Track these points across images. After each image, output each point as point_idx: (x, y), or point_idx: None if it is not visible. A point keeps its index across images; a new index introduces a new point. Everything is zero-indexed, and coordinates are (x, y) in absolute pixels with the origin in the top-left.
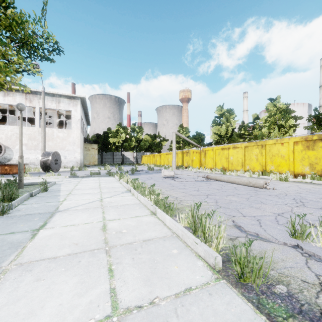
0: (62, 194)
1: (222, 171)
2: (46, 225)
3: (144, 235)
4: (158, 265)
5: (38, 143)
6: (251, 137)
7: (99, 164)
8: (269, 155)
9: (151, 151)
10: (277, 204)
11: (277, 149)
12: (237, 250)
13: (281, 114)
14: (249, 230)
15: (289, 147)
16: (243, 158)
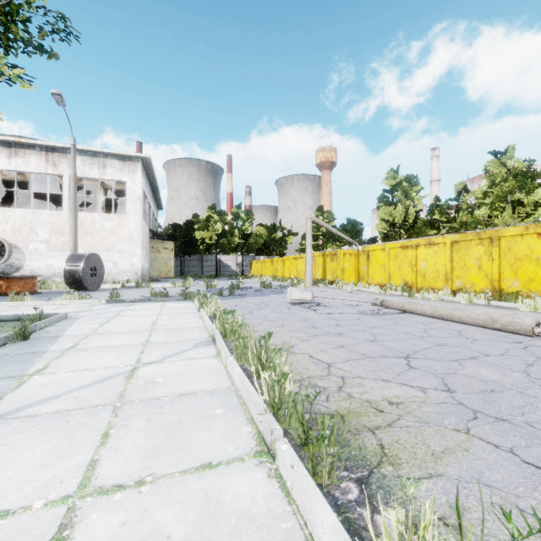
0: (52, 350)
1: (405, 291)
2: None
3: None
4: None
5: (69, 238)
6: (452, 226)
7: (178, 276)
8: (508, 259)
9: (268, 253)
10: None
11: (529, 246)
12: None
13: (516, 181)
14: None
15: None
16: (448, 265)
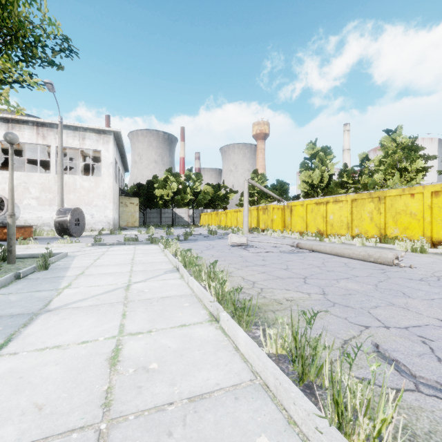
0: (69, 275)
1: (318, 237)
2: (7, 345)
3: (193, 381)
4: None
5: (55, 196)
6: (357, 187)
7: (141, 226)
8: (391, 213)
9: (213, 207)
10: (434, 297)
11: (405, 203)
12: None
13: (403, 153)
14: (422, 373)
15: (424, 200)
16: (349, 217)
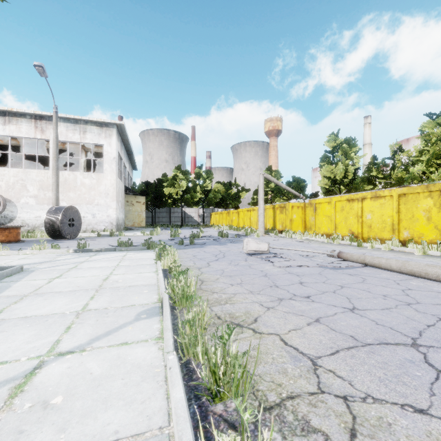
0: None
1: (353, 241)
2: None
3: None
4: None
5: None
6: (388, 182)
7: (150, 226)
8: None
9: (225, 206)
10: None
11: None
12: None
13: None
14: None
15: None
16: (395, 217)
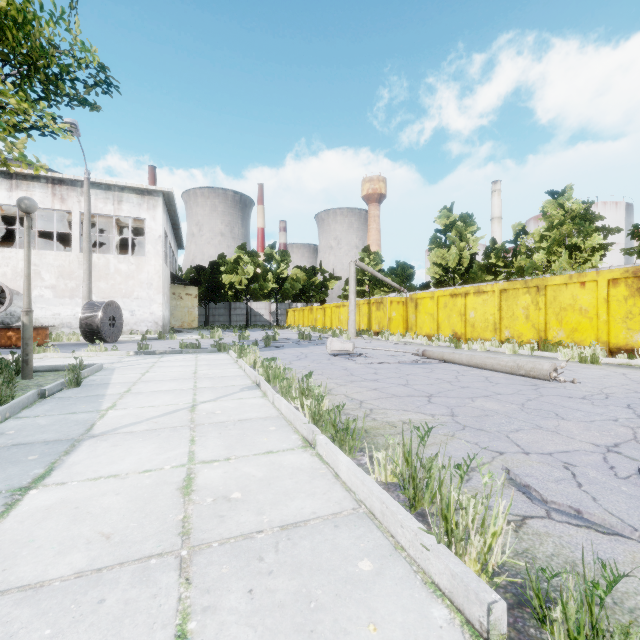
0: (111, 394)
1: (453, 342)
2: (50, 475)
3: (285, 510)
4: (320, 621)
5: (79, 284)
6: (510, 272)
7: (202, 327)
8: (553, 308)
9: (306, 300)
10: (594, 419)
11: (572, 296)
12: (569, 602)
13: (574, 224)
14: (554, 498)
15: (598, 291)
16: (497, 315)
